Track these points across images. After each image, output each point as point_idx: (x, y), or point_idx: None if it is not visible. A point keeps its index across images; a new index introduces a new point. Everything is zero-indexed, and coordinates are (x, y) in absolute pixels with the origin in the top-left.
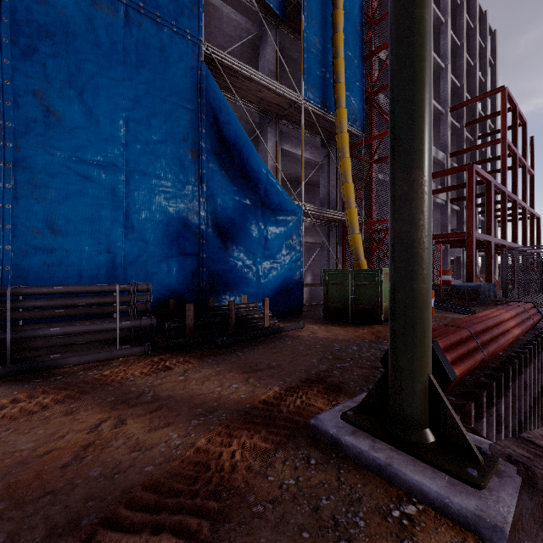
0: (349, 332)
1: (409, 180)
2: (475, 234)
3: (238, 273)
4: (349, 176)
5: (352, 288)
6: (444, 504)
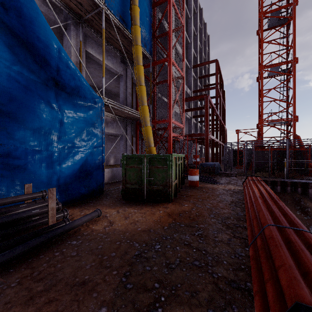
0: (146, 215)
1: None
2: (209, 135)
3: (20, 158)
4: (142, 80)
5: (147, 171)
6: None
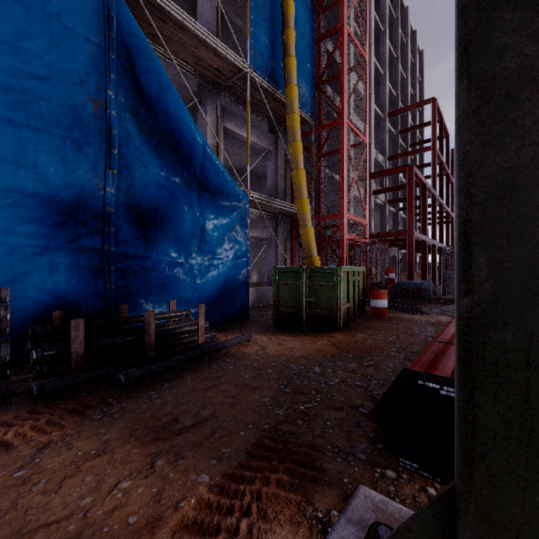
0: (305, 344)
1: None
2: (414, 233)
3: (165, 272)
4: (300, 161)
5: (307, 290)
6: None
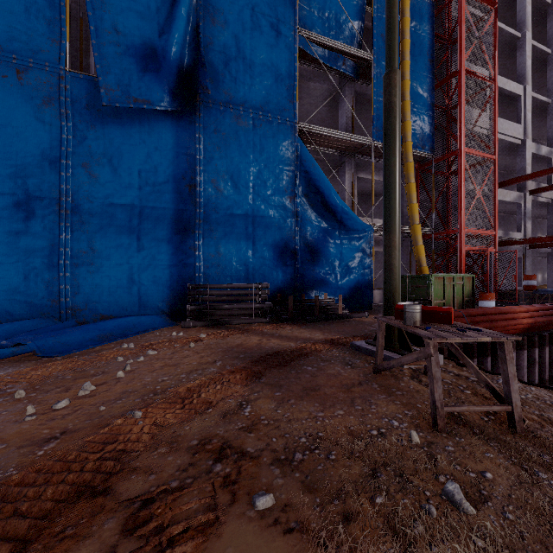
0: None
1: (388, 238)
2: None
3: (321, 278)
4: (413, 197)
5: (409, 289)
6: (389, 359)
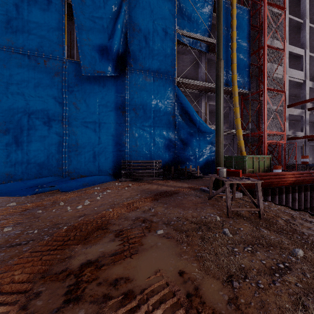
0: None
1: (217, 139)
2: None
3: (188, 157)
4: (238, 115)
5: (234, 163)
6: None
